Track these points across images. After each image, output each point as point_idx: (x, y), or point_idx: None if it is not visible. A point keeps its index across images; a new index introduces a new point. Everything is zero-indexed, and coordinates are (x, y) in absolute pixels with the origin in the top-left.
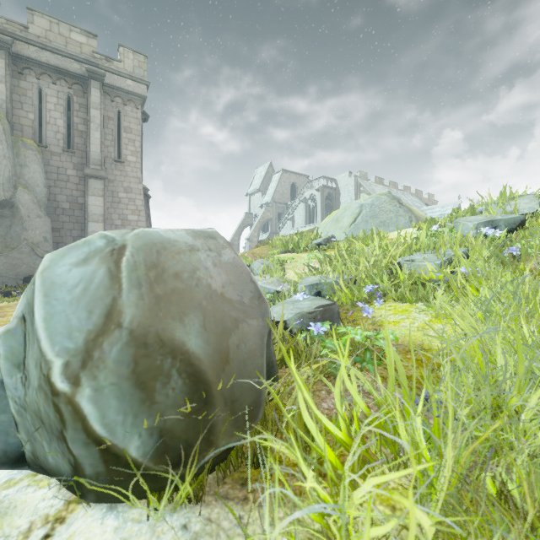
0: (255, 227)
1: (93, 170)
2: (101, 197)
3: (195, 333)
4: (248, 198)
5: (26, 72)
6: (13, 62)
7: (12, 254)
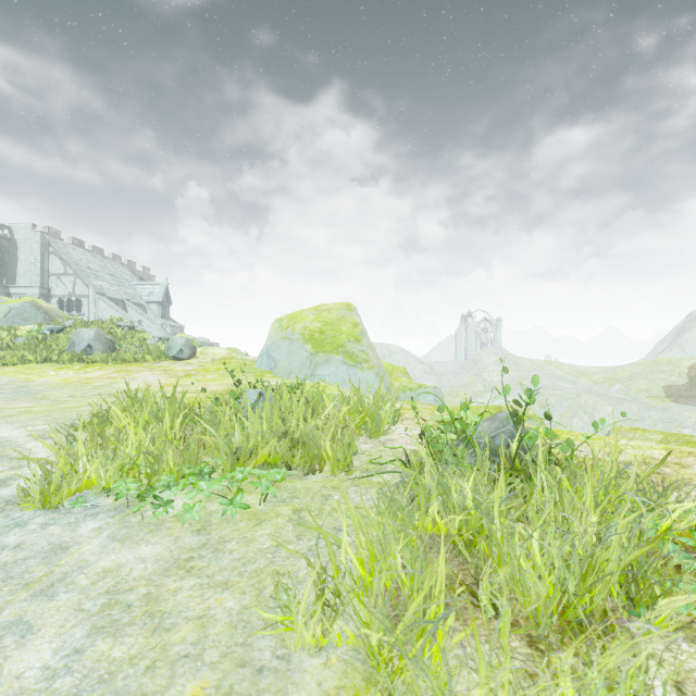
0: None
1: None
2: None
3: None
4: None
5: None
6: None
7: None
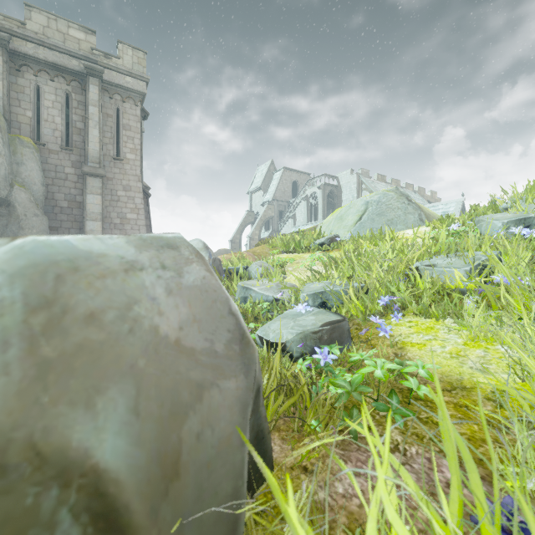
0: (256, 225)
1: (91, 168)
2: (99, 196)
3: (115, 427)
4: (249, 196)
5: (24, 69)
6: (10, 59)
7: None
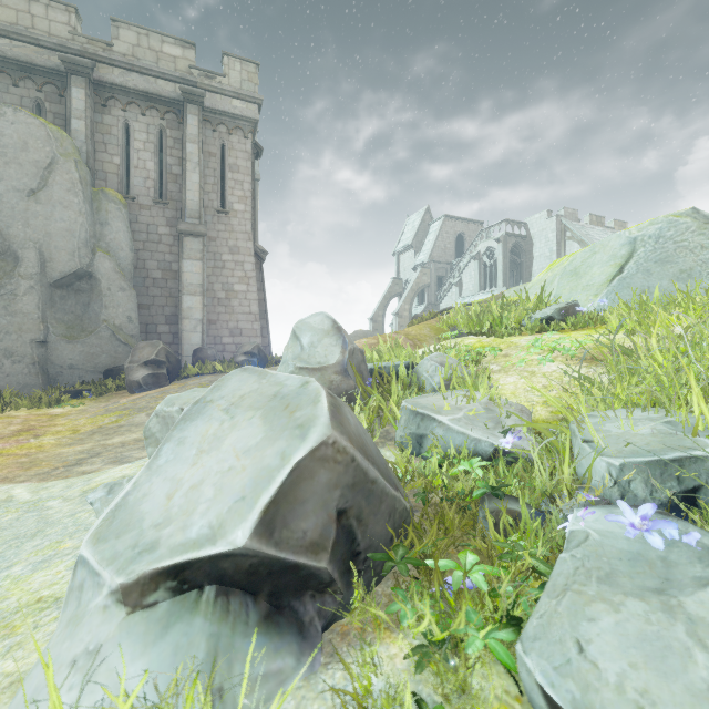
0: (405, 297)
1: (189, 226)
2: (199, 261)
3: None
4: (396, 258)
5: (111, 103)
6: (95, 93)
7: (89, 340)
